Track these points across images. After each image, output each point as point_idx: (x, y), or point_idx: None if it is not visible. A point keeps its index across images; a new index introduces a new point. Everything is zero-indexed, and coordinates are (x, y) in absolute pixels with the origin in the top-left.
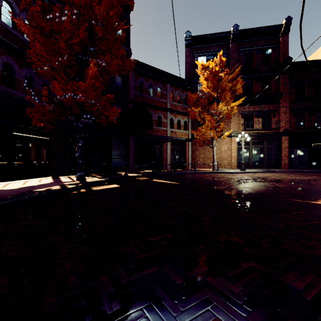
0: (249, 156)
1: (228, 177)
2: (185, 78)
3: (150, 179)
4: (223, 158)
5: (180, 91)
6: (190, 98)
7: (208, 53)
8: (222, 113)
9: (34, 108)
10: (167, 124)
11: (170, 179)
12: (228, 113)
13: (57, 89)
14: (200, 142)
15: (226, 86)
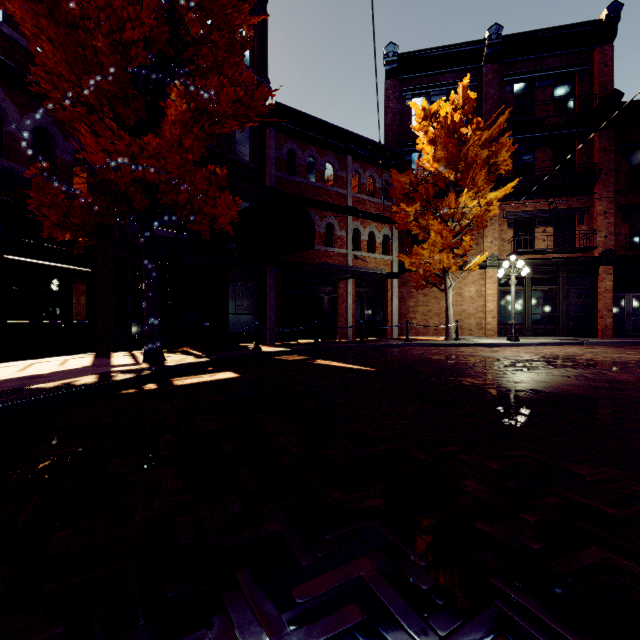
0: (525, 309)
1: (485, 356)
2: (385, 144)
3: (310, 360)
4: (467, 314)
5: (374, 170)
6: (396, 184)
7: (435, 89)
8: (468, 214)
9: (45, 198)
10: (347, 240)
11: (355, 359)
12: (480, 215)
13: (91, 149)
14: (418, 280)
15: (477, 154)
